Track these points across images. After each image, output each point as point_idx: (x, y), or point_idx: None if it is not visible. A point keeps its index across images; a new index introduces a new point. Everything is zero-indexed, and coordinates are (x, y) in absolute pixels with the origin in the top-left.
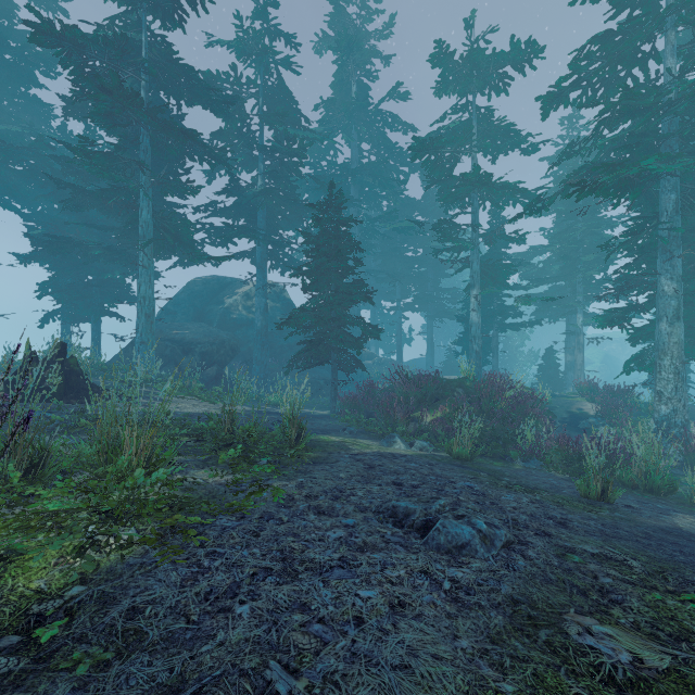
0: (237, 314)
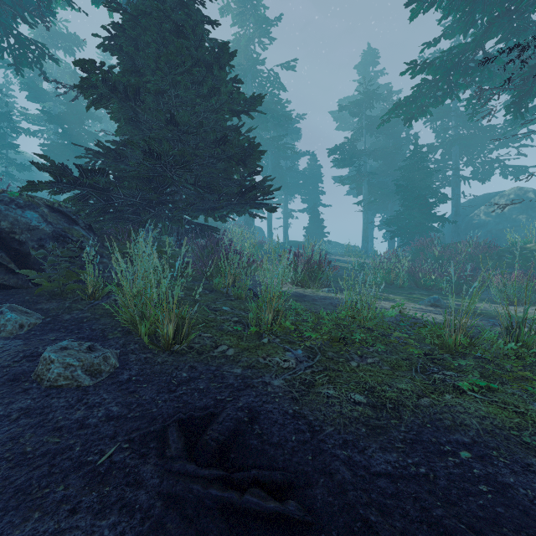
0: (477, 220)
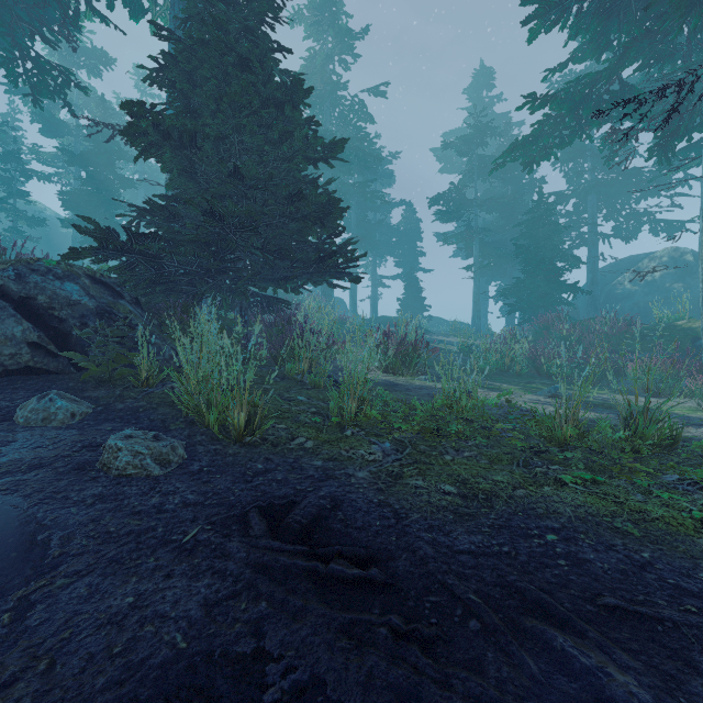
0: (620, 289)
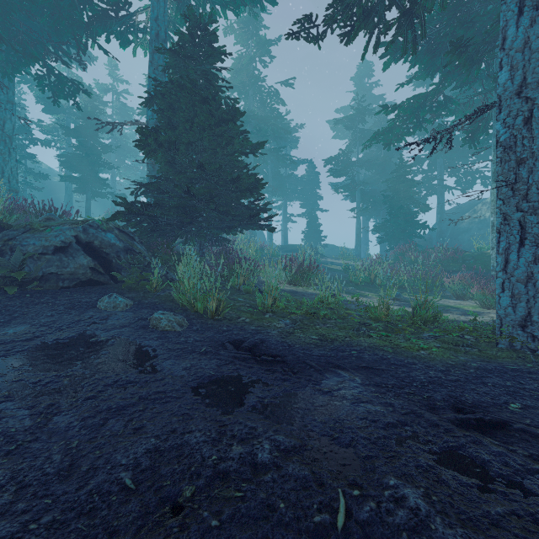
0: (462, 225)
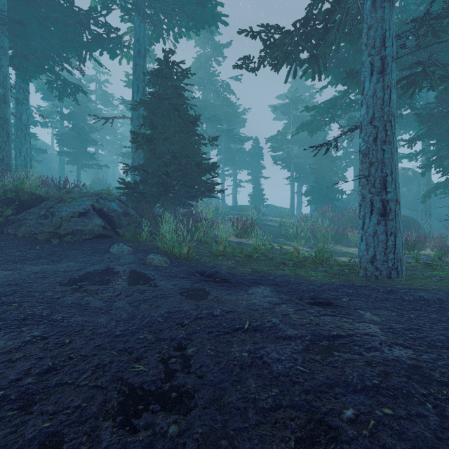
0: None
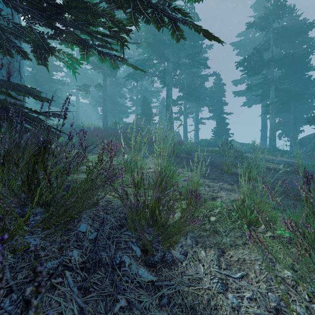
0: None
